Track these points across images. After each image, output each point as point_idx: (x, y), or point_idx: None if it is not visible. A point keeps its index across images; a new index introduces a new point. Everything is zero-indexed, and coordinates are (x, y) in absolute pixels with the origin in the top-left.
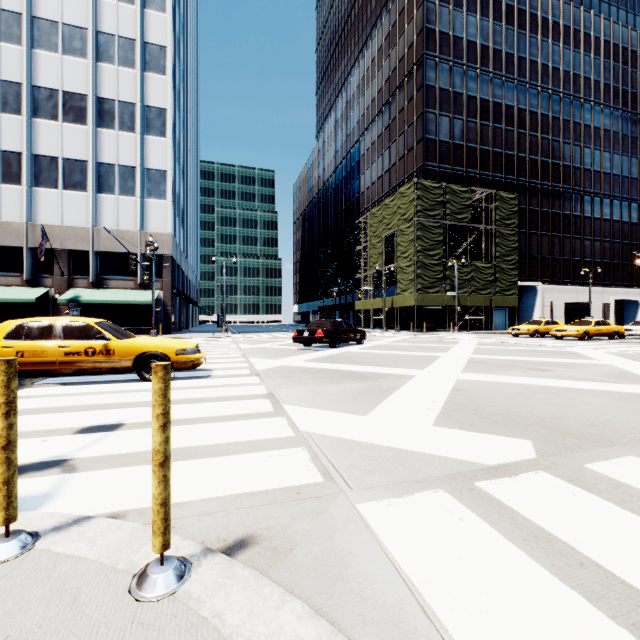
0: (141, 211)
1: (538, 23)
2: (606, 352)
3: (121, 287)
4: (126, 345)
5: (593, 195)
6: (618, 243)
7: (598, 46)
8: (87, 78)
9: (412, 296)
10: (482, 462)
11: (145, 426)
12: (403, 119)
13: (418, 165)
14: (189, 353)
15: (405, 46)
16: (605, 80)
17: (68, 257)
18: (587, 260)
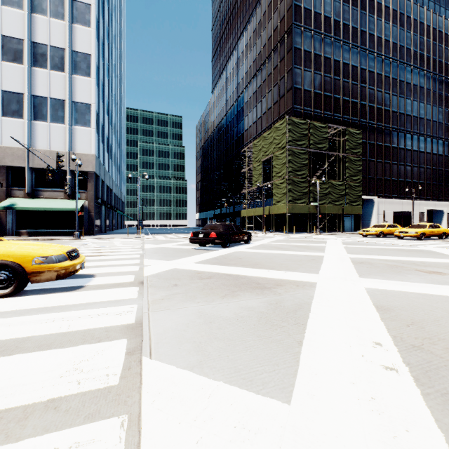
0: (69, 136)
1: (375, 6)
2: None
3: (52, 197)
4: None
5: (413, 133)
6: (429, 169)
7: (416, 26)
8: (23, 26)
9: (285, 206)
10: None
11: None
12: (277, 74)
13: (288, 108)
14: (52, 261)
15: (278, 19)
16: (421, 51)
17: (7, 172)
18: (408, 181)
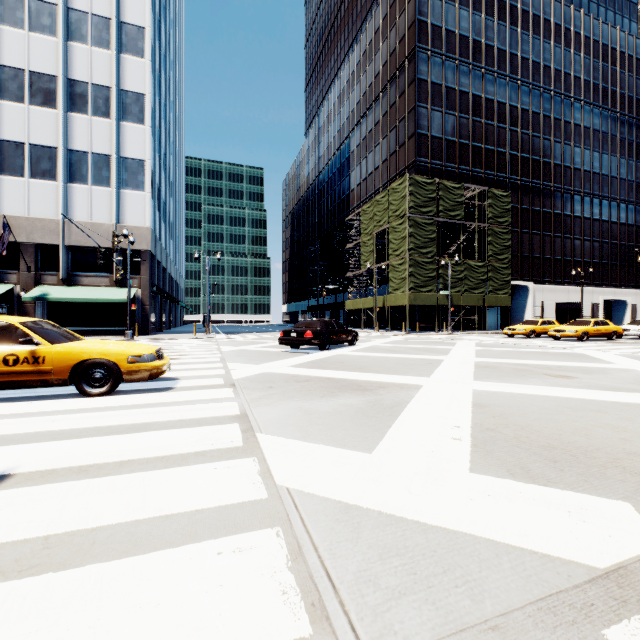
0: (117, 203)
1: (529, 20)
2: (616, 354)
3: (95, 284)
4: (61, 351)
5: (583, 195)
6: (607, 243)
7: (588, 46)
8: (57, 58)
9: (404, 295)
10: (584, 561)
11: (41, 479)
12: (394, 114)
13: (410, 161)
14: (145, 360)
15: (396, 39)
16: (594, 80)
17: (35, 251)
18: (577, 260)
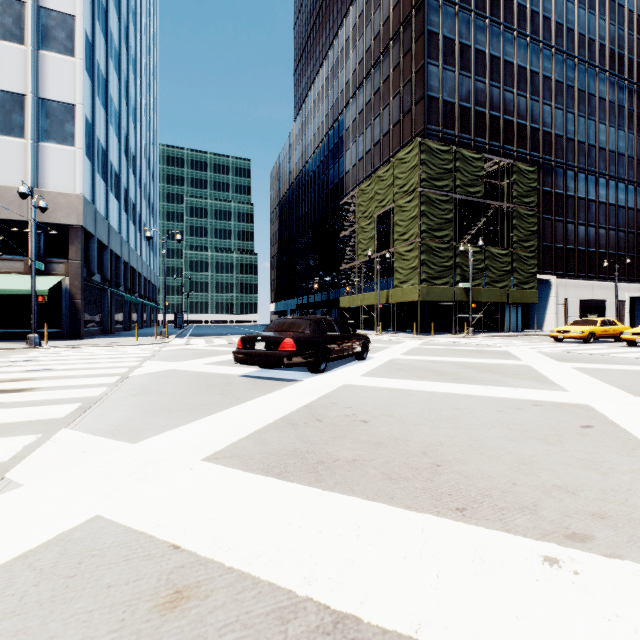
0: (33, 160)
1: None
2: None
3: (2, 270)
4: None
5: (608, 178)
6: (632, 233)
7: (613, 10)
8: None
9: (415, 289)
10: None
11: None
12: (398, 77)
13: (418, 129)
14: None
15: None
16: (620, 49)
17: None
18: (602, 251)
